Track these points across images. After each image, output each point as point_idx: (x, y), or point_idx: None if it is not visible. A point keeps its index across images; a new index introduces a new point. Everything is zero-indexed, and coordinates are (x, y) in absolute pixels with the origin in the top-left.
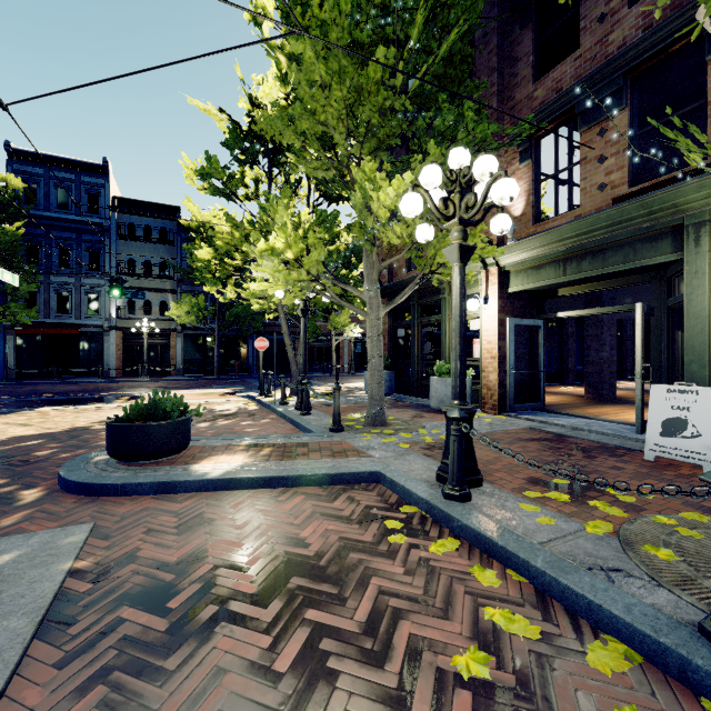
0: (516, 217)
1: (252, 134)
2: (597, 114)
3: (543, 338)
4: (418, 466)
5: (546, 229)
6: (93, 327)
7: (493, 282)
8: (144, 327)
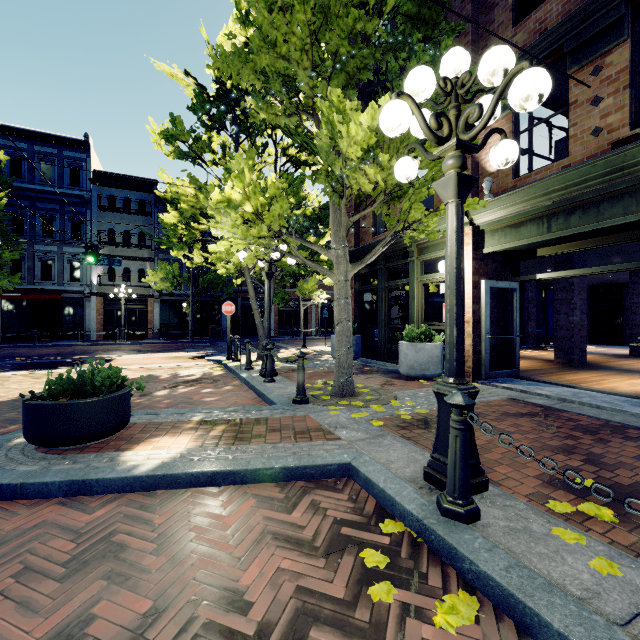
0: (492, 172)
1: (219, 99)
2: (590, 51)
3: (518, 301)
4: (397, 454)
5: (527, 183)
6: (75, 293)
7: (467, 243)
8: (122, 293)
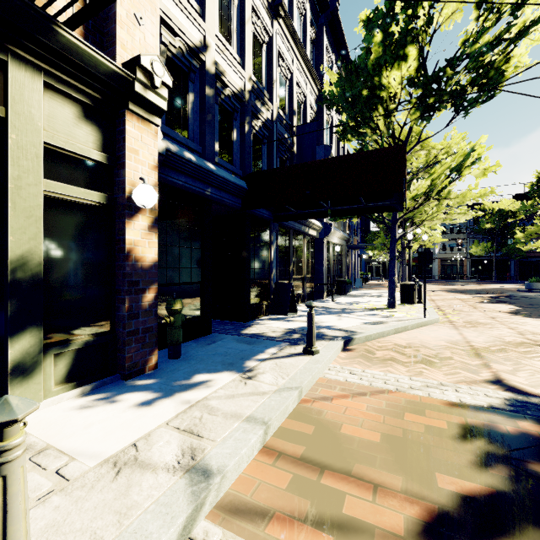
0: None
1: None
2: None
3: None
4: None
5: None
6: None
7: None
8: (458, 257)
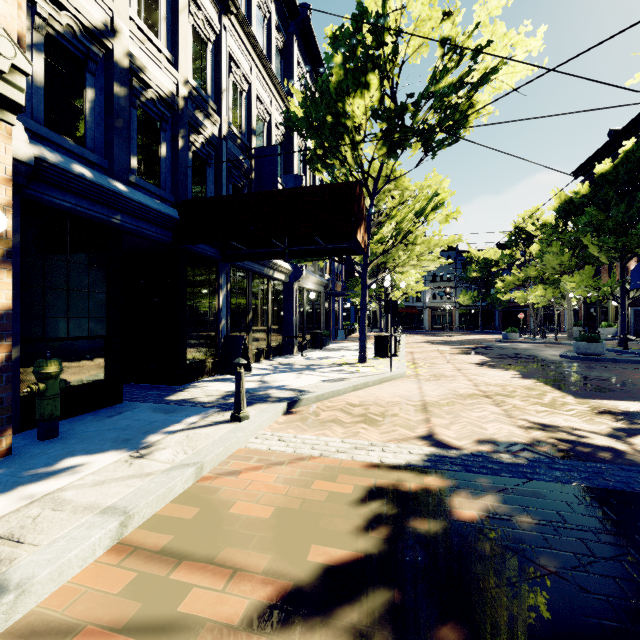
0: None
1: (517, 238)
2: None
3: None
4: None
5: None
6: (419, 307)
7: None
8: (447, 307)
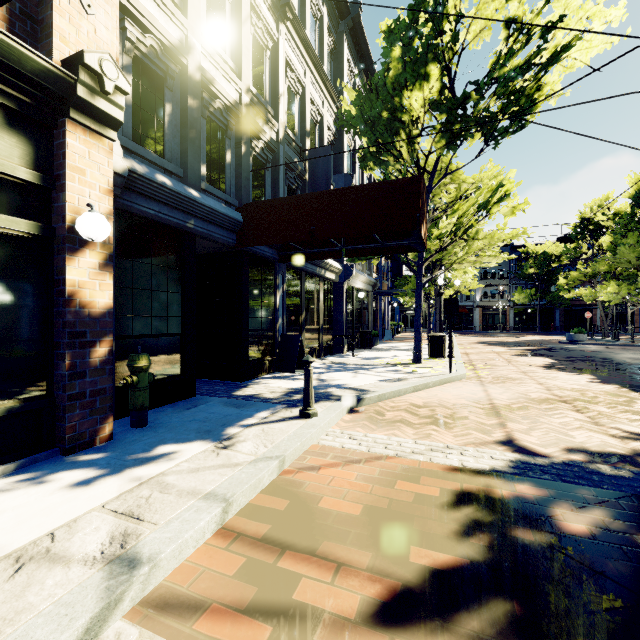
0: None
1: (584, 230)
2: None
3: None
4: None
5: None
6: (468, 306)
7: None
8: (500, 306)
